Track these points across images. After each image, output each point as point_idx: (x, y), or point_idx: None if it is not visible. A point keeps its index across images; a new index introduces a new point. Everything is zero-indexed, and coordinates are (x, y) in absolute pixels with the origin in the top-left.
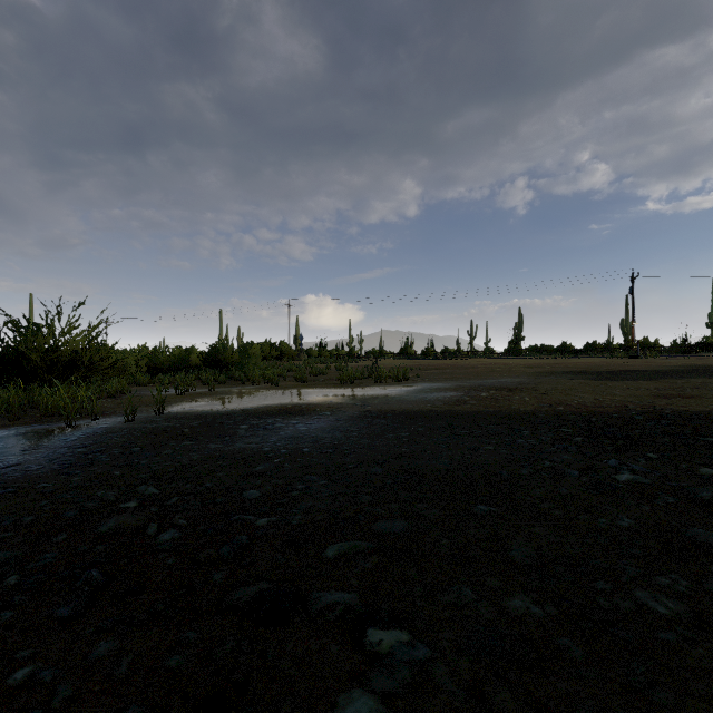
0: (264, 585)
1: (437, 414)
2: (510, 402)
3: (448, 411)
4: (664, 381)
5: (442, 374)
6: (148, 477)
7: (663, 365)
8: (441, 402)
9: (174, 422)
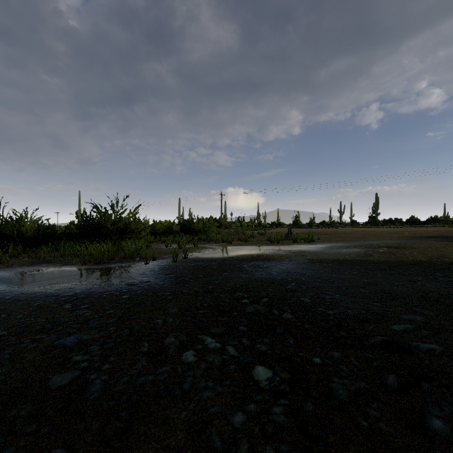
0: (380, 337)
1: (360, 262)
2: (405, 255)
3: (366, 260)
4: None
5: (333, 238)
6: (231, 289)
7: None
8: (354, 255)
9: (201, 263)
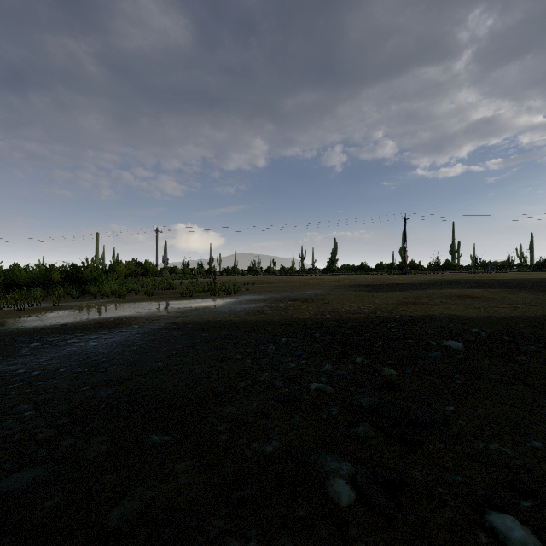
0: None
1: (230, 324)
2: (296, 311)
3: (241, 321)
4: (411, 292)
5: (268, 288)
6: None
7: (418, 280)
8: (244, 312)
9: None
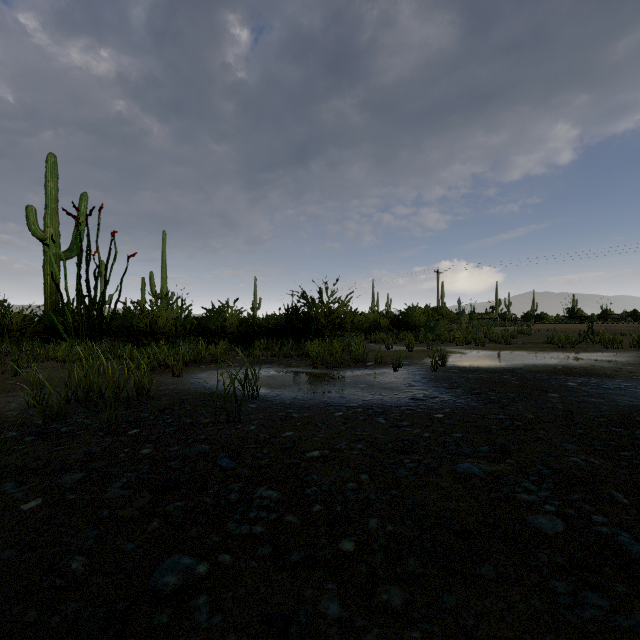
0: None
1: None
2: None
3: None
4: None
5: None
6: (609, 421)
7: None
8: None
9: (482, 374)
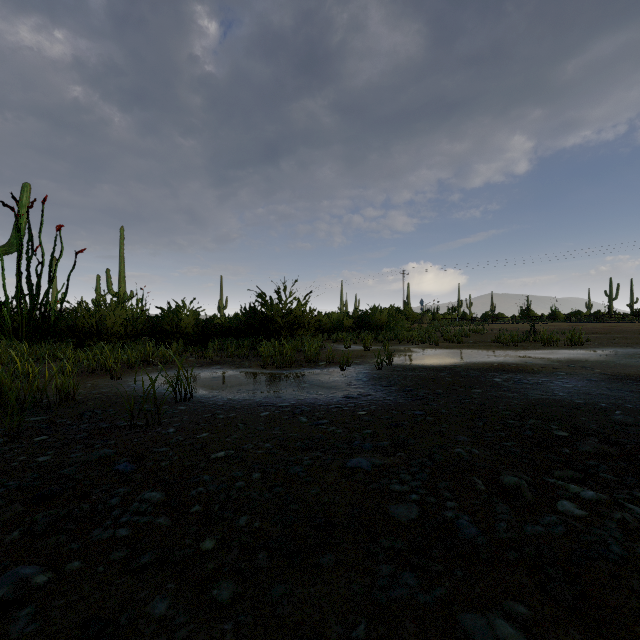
0: None
1: None
2: None
3: None
4: None
5: (615, 339)
6: (512, 414)
7: None
8: None
9: (421, 372)
